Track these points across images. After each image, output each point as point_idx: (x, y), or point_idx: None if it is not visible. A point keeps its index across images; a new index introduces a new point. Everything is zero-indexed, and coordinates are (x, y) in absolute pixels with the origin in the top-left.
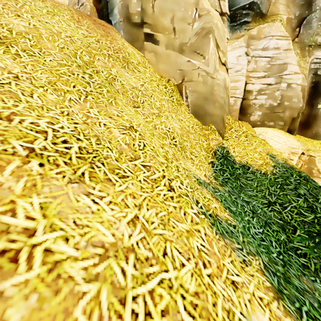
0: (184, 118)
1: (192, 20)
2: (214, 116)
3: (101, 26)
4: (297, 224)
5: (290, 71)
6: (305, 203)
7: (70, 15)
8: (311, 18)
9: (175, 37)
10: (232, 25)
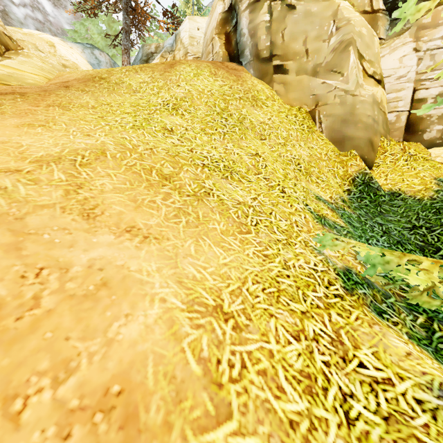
0: (315, 145)
1: (328, 36)
2: (355, 139)
3: (232, 72)
4: None
5: None
6: None
7: (209, 71)
8: None
9: (307, 61)
10: (392, 19)
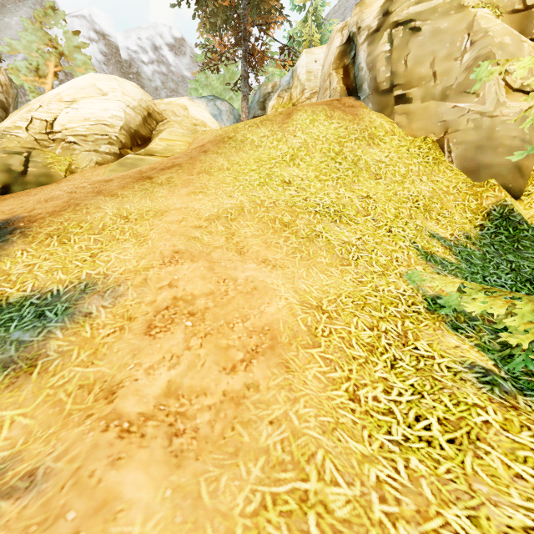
0: (442, 178)
1: (461, 53)
2: (494, 166)
3: (349, 110)
4: None
5: None
6: None
7: (325, 114)
8: None
9: (435, 84)
10: None
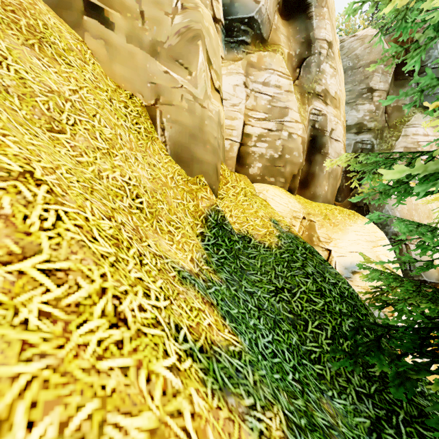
0: (158, 162)
1: (172, 10)
2: (205, 163)
3: None
4: (308, 316)
5: (291, 118)
6: (314, 285)
7: None
8: (311, 61)
9: (143, 28)
10: (228, 40)
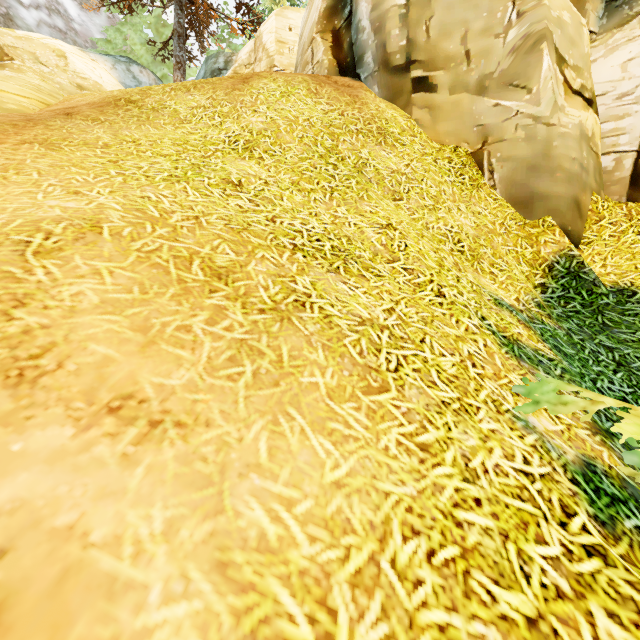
0: (484, 209)
1: (504, 28)
2: (552, 198)
3: (345, 90)
4: None
5: None
6: None
7: (306, 88)
8: None
9: (469, 69)
10: None
